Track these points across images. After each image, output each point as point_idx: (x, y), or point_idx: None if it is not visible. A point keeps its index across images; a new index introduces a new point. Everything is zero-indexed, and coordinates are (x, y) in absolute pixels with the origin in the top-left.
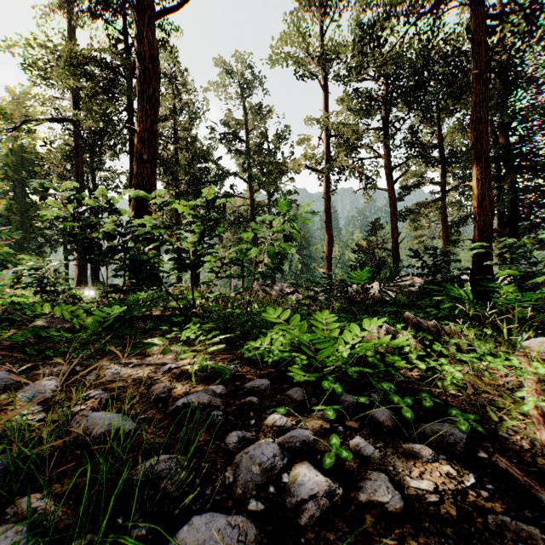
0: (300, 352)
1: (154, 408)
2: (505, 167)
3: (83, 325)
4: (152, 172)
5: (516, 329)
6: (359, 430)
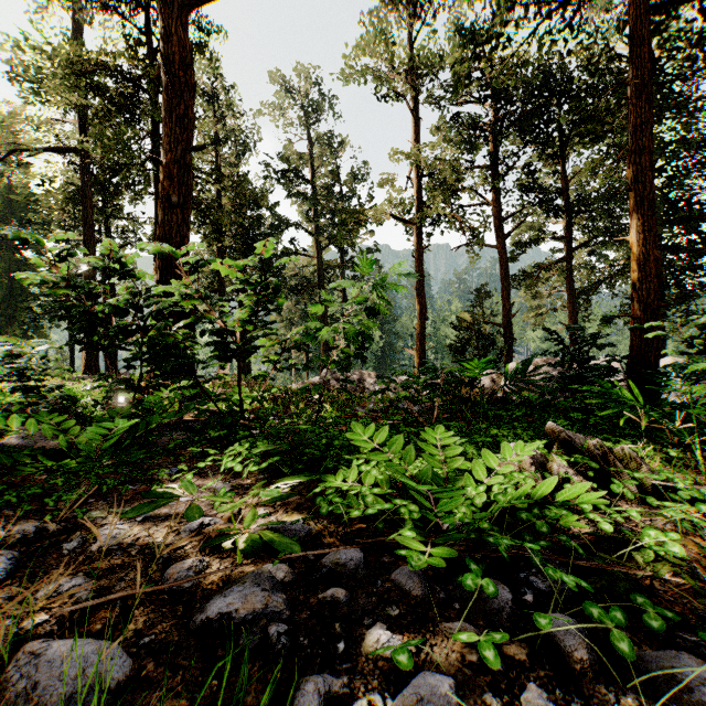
0: (404, 493)
1: (169, 617)
2: None
3: (74, 445)
4: (185, 220)
5: (702, 444)
6: (531, 667)
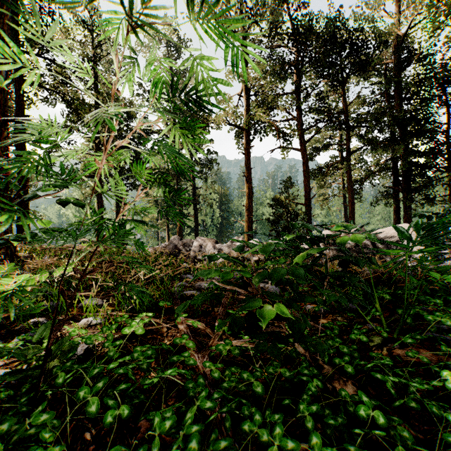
0: None
1: None
2: (400, 133)
3: None
4: None
5: None
6: None
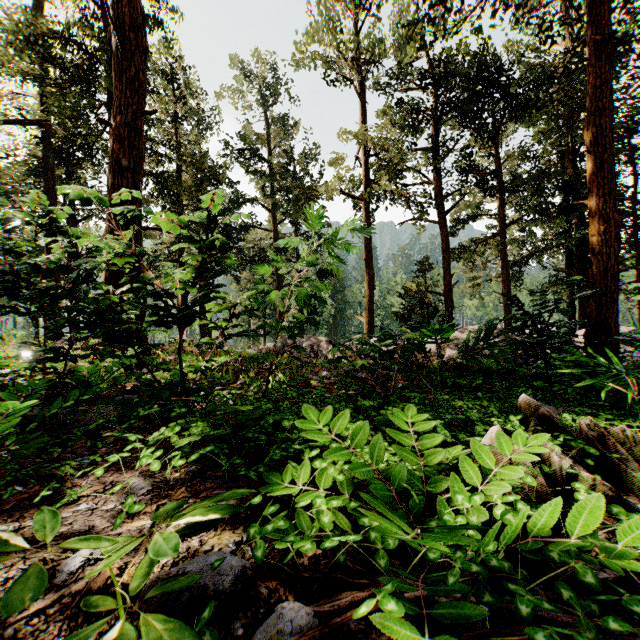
0: None
1: None
2: (574, 198)
3: None
4: (136, 184)
5: None
6: None
